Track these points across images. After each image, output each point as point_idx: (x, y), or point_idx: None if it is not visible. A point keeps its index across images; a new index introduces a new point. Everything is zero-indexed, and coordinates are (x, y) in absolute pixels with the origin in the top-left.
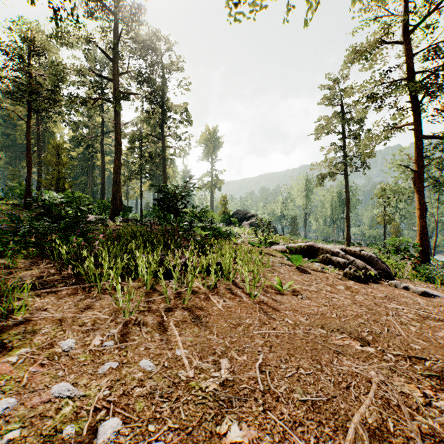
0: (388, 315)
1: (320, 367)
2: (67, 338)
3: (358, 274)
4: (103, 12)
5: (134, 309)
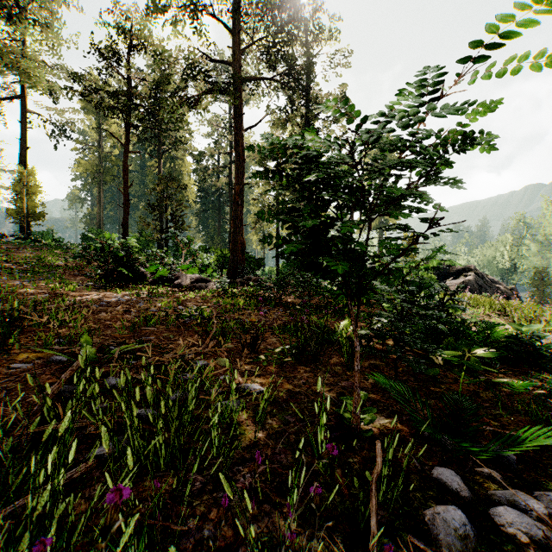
0: None
1: None
2: None
3: None
4: None
5: None
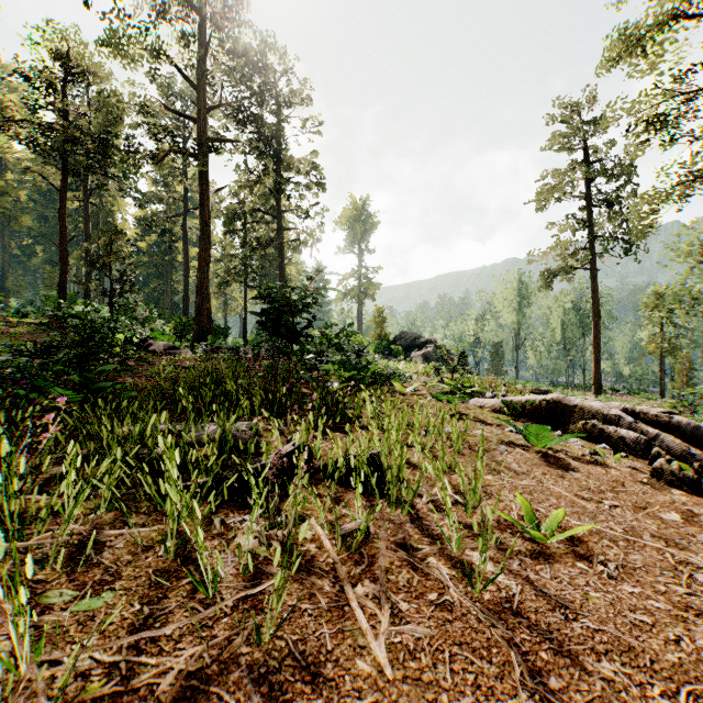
0: None
1: None
2: None
3: (690, 474)
4: (179, 6)
5: (67, 688)
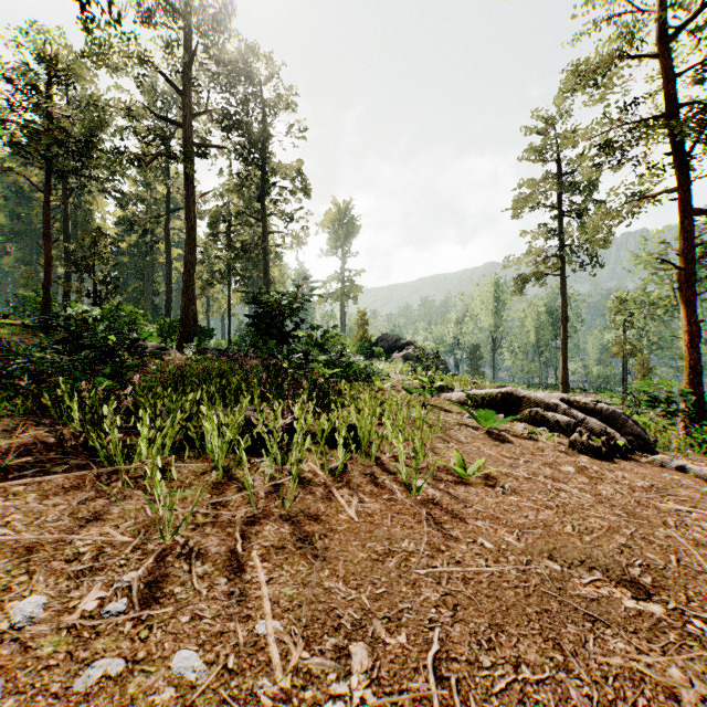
0: (667, 526)
1: (562, 658)
2: (31, 593)
3: (595, 444)
4: (166, 15)
5: (187, 519)
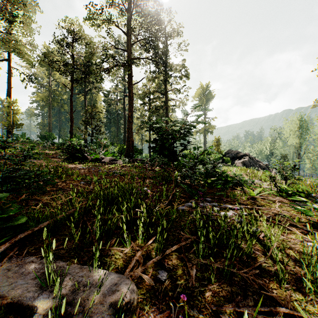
0: None
1: None
2: None
3: None
4: None
5: None
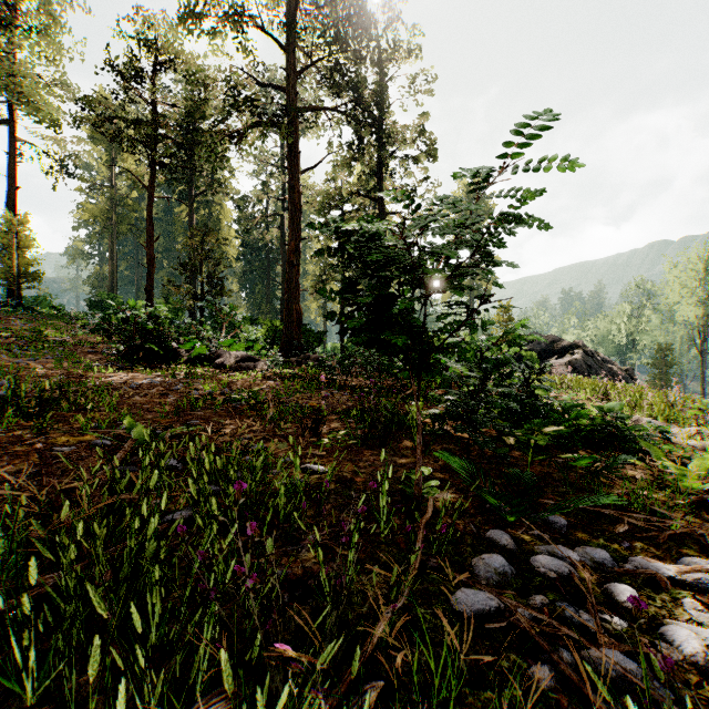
0: None
1: None
2: None
3: None
4: None
5: None
